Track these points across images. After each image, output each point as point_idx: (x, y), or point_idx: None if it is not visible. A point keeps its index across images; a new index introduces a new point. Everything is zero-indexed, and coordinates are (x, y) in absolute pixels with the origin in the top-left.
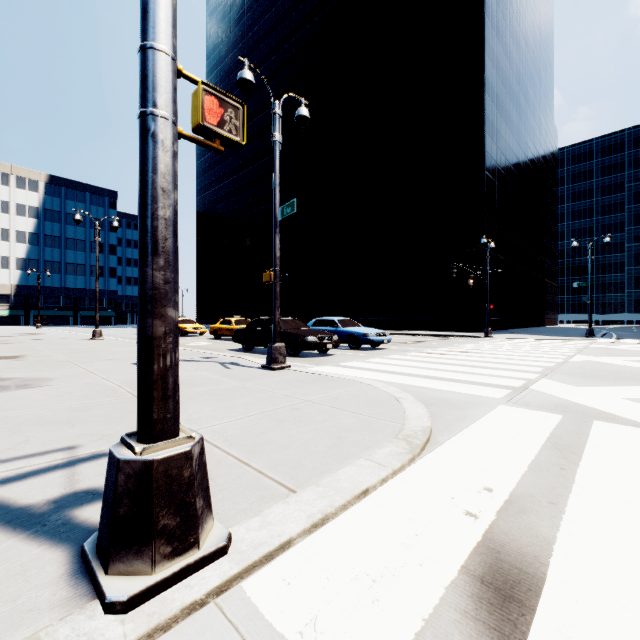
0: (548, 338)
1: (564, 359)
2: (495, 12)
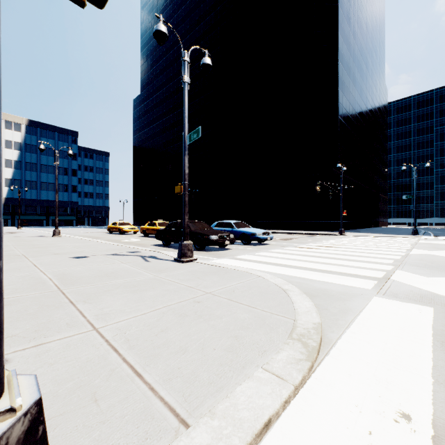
0: (385, 236)
1: (405, 252)
2: (345, 3)
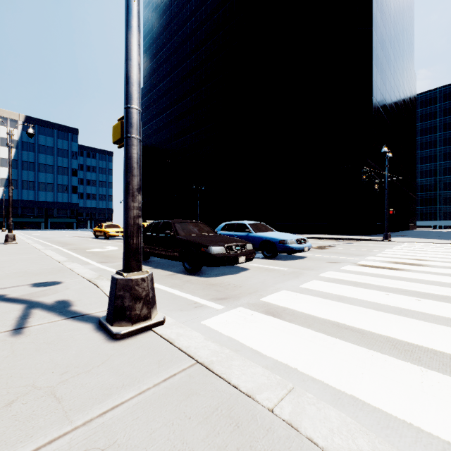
0: None
1: None
2: None
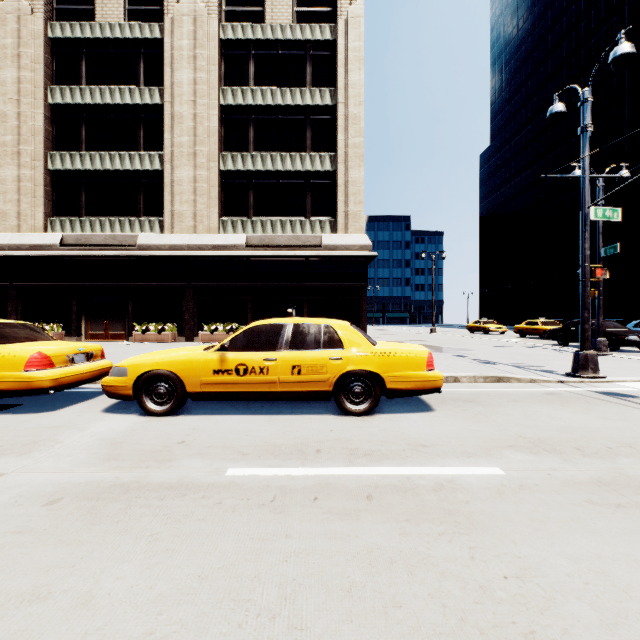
0: None
1: None
2: None
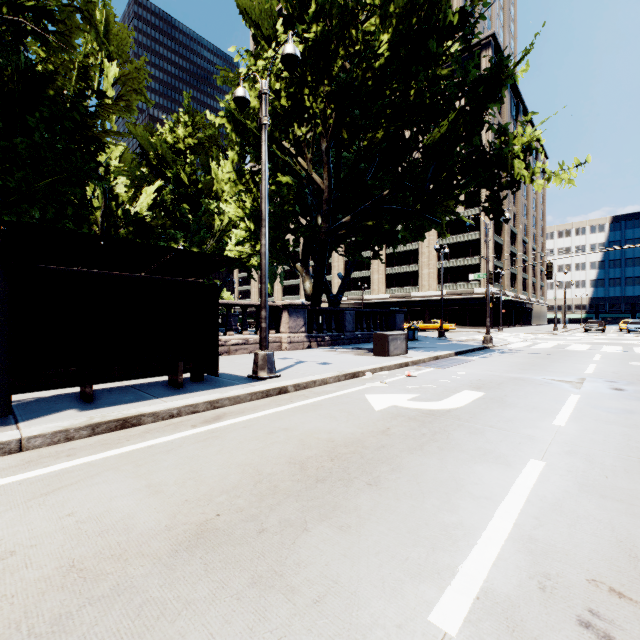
0: None
1: None
2: None
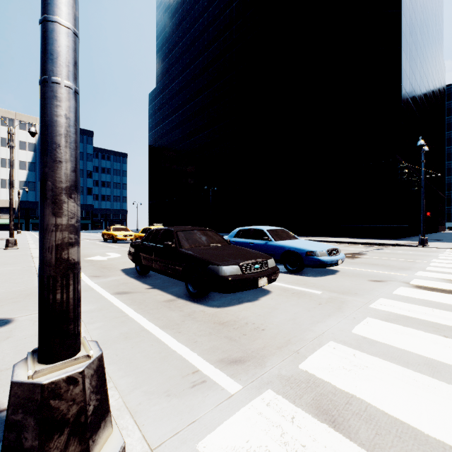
0: None
1: None
2: None
